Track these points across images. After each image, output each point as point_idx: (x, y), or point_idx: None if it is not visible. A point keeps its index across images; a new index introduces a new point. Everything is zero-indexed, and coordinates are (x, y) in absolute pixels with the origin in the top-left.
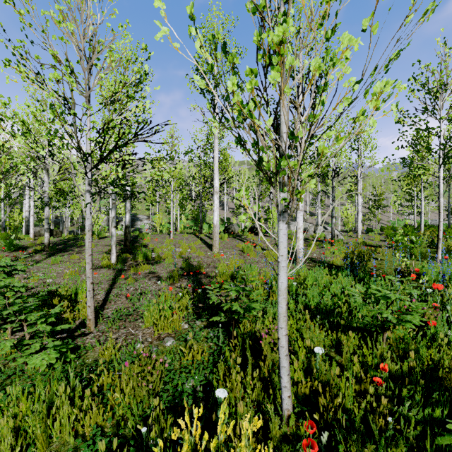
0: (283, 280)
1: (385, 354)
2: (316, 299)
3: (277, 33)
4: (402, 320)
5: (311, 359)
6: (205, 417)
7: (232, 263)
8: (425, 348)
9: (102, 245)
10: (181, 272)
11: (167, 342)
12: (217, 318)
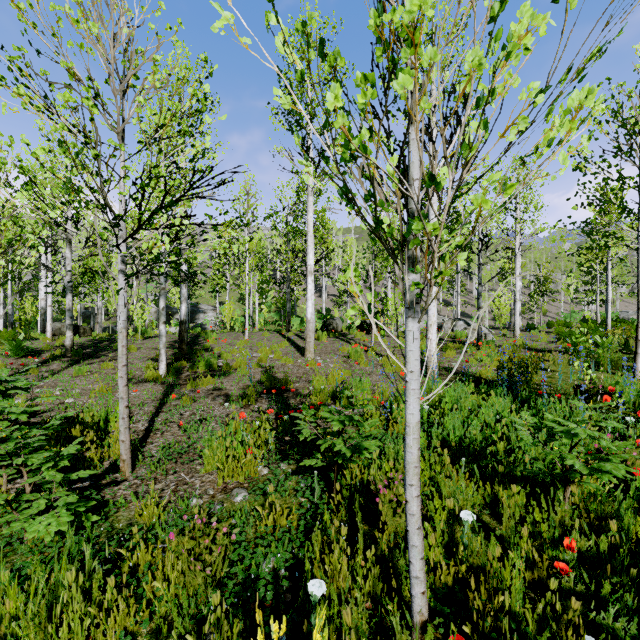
0: (414, 411)
1: (569, 520)
2: (458, 432)
3: (410, 7)
4: (597, 470)
5: (455, 528)
6: (291, 622)
7: (333, 376)
8: (631, 513)
9: (148, 348)
10: (259, 389)
11: (237, 497)
12: (312, 462)
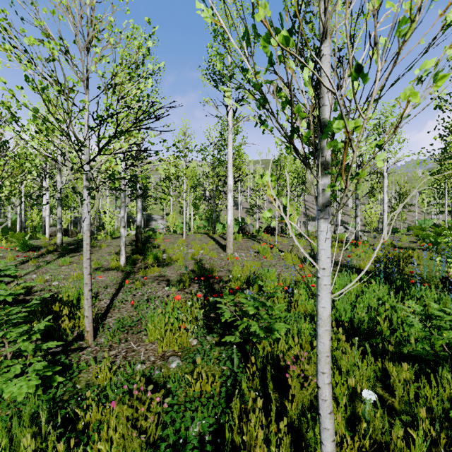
0: (325, 305)
1: None
2: (349, 314)
3: None
4: None
5: (356, 403)
6: None
7: (247, 267)
8: None
9: (114, 245)
10: (192, 276)
11: (172, 364)
12: (231, 339)
